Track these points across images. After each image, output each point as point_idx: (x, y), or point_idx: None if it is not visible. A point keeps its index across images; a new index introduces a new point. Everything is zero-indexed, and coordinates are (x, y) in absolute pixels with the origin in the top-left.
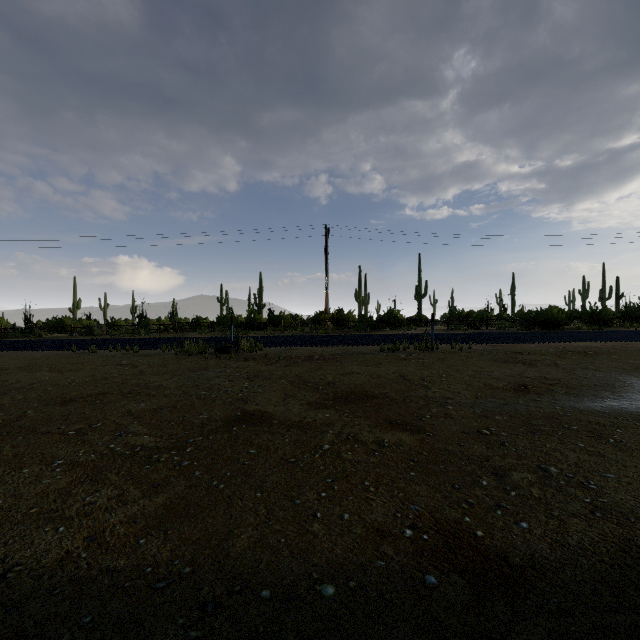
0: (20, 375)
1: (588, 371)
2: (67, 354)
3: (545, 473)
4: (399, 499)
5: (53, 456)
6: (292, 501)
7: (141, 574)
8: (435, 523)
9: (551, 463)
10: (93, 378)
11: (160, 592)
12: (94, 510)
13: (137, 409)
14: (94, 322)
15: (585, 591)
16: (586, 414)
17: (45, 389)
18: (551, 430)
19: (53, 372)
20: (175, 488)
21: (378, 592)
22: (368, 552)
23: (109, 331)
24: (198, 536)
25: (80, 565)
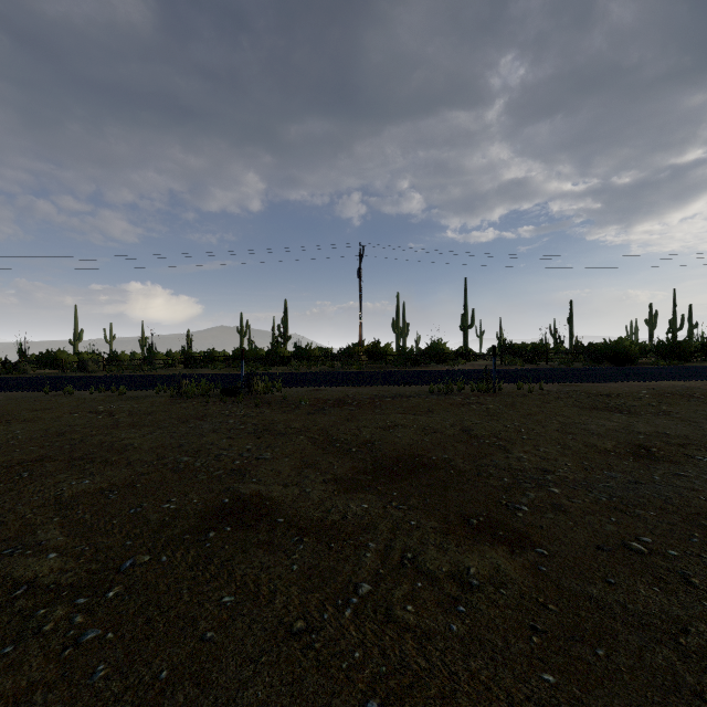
0: None
1: None
2: (37, 396)
3: None
4: None
5: None
6: None
7: None
8: None
9: None
10: (45, 433)
11: None
12: None
13: (73, 491)
14: (96, 356)
15: None
16: None
17: None
18: None
19: None
20: None
21: None
22: None
23: (106, 367)
24: None
25: None
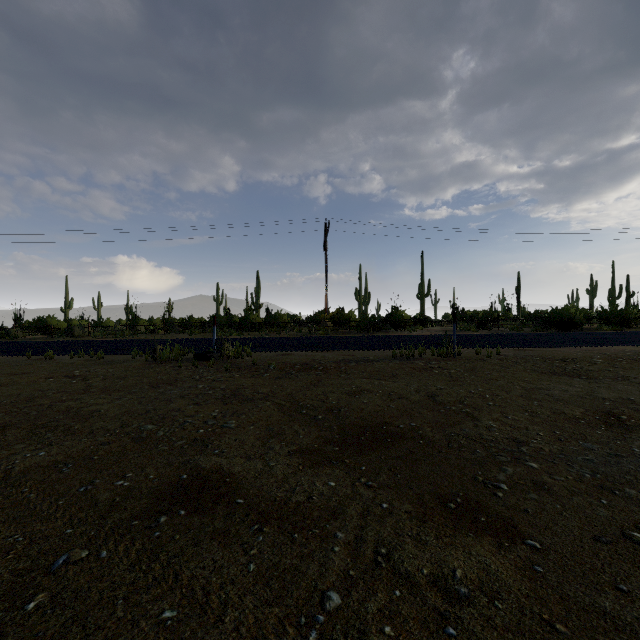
0: None
1: None
2: (19, 361)
3: None
4: None
5: None
6: None
7: None
8: None
9: None
10: (15, 398)
11: None
12: None
13: (25, 464)
14: (85, 322)
15: None
16: None
17: None
18: None
19: None
20: None
21: None
22: None
23: (91, 332)
24: None
25: None
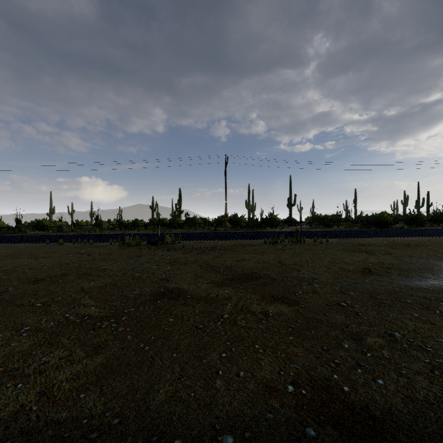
0: (7, 261)
1: (413, 258)
2: (42, 246)
3: (391, 338)
4: (282, 359)
5: (22, 323)
6: (200, 361)
7: (78, 425)
8: (310, 380)
9: (395, 329)
10: (59, 263)
11: (92, 442)
12: (47, 369)
13: (88, 286)
14: (64, 223)
15: (436, 442)
16: (416, 290)
17: (23, 271)
18: (391, 303)
19: (31, 259)
20: (111, 350)
21: (268, 442)
22: (259, 405)
23: (74, 229)
24: (126, 391)
25: (30, 417)
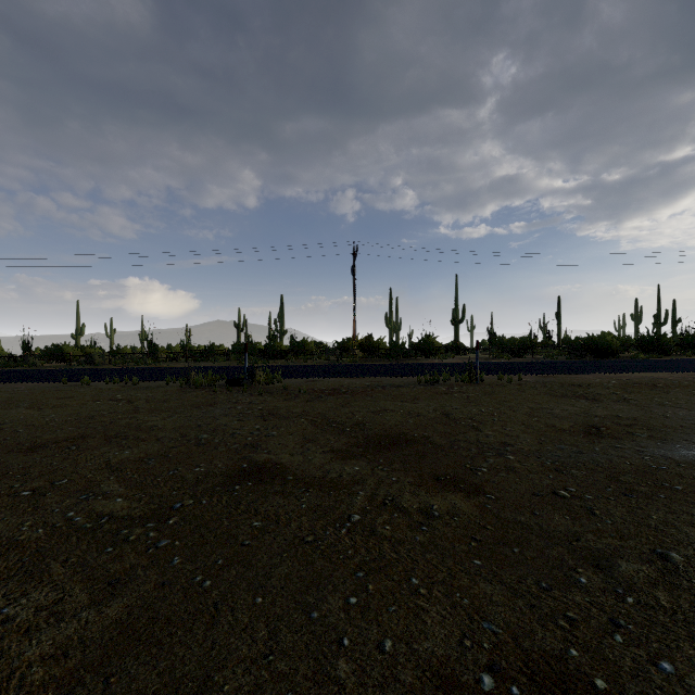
0: None
1: (666, 408)
2: (56, 387)
3: (666, 564)
4: (464, 610)
5: None
6: (307, 613)
7: None
8: (525, 660)
9: (669, 546)
10: (77, 417)
11: None
12: (8, 633)
13: (118, 459)
14: (99, 350)
15: None
16: (686, 467)
17: (15, 431)
18: (649, 491)
19: (32, 409)
20: (140, 588)
21: None
22: None
23: (112, 360)
24: (157, 686)
25: None
